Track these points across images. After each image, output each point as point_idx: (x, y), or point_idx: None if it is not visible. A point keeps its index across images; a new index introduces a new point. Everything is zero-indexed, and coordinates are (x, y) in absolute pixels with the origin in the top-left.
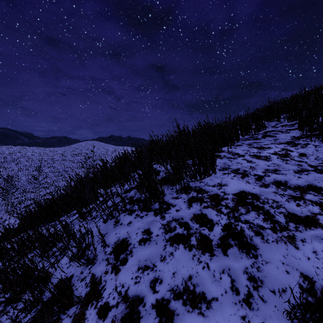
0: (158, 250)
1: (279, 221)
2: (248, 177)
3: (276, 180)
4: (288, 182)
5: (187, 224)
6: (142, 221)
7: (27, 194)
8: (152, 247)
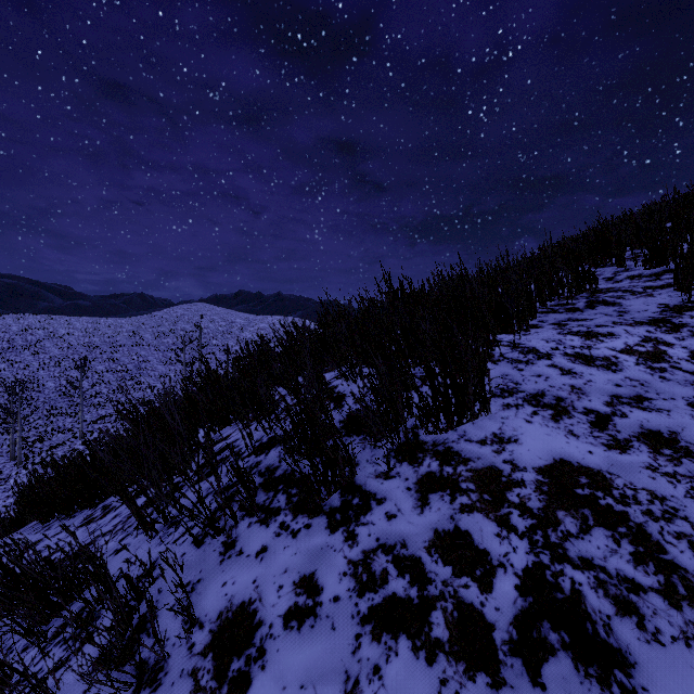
0: (337, 653)
1: (682, 566)
2: (569, 417)
3: (646, 430)
4: (681, 436)
5: (418, 564)
6: (294, 546)
7: (56, 418)
8: (320, 638)
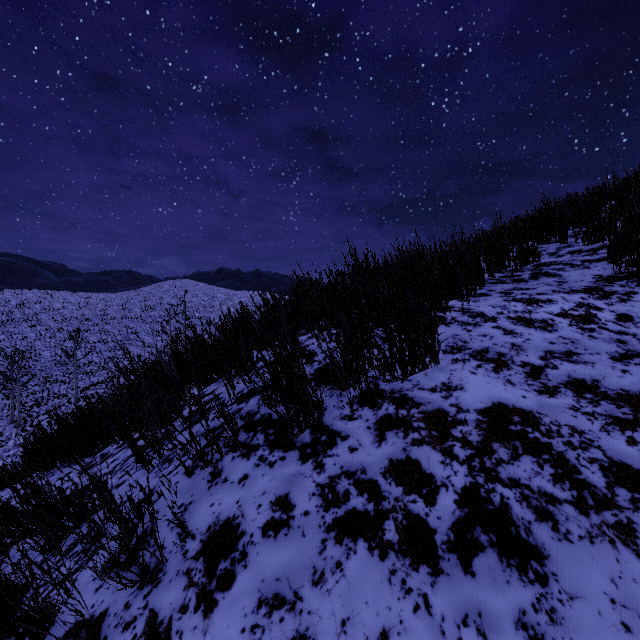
0: (306, 553)
1: (592, 484)
2: (508, 369)
3: (573, 379)
4: (602, 383)
5: (375, 485)
6: (271, 474)
7: (52, 385)
8: (293, 543)
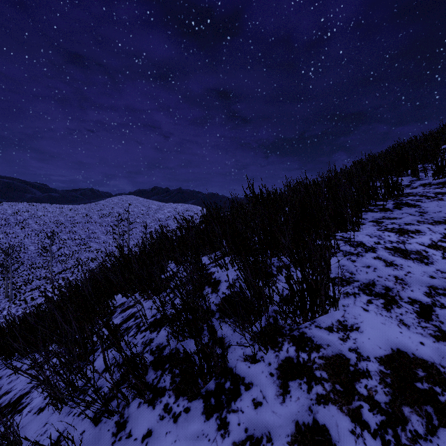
0: None
1: None
2: (398, 307)
3: None
4: None
5: None
6: (175, 433)
7: (35, 270)
8: None
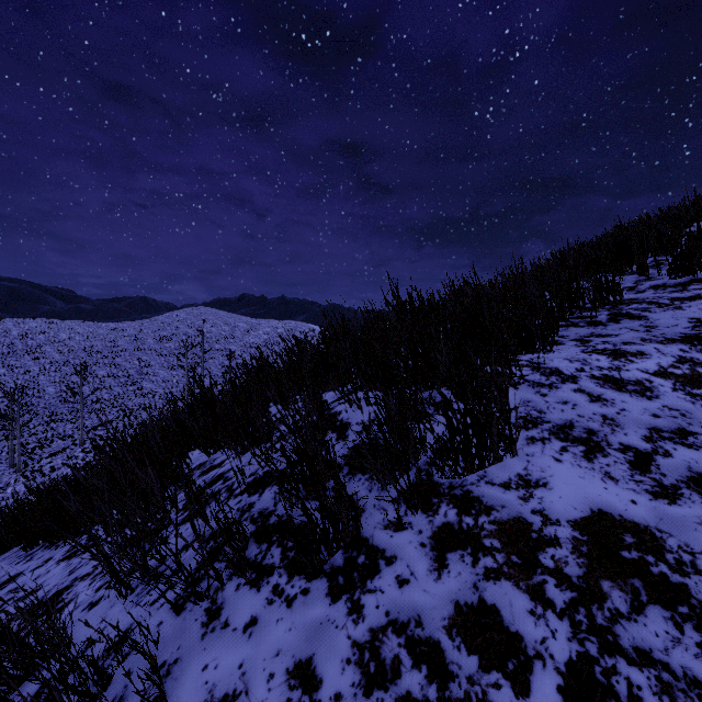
0: None
1: None
2: (604, 456)
3: (696, 474)
4: None
5: (437, 650)
6: (289, 619)
7: (57, 424)
8: None
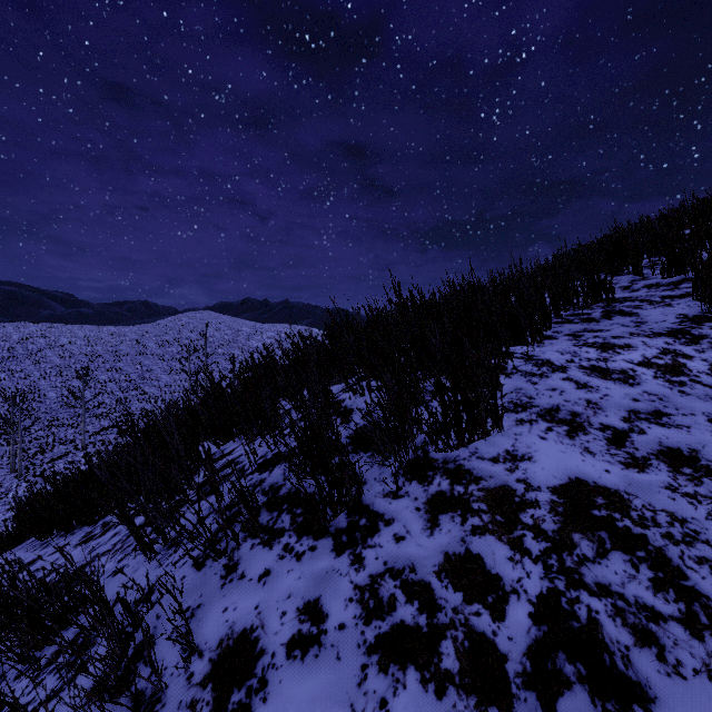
0: (342, 685)
1: (704, 594)
2: (585, 434)
3: (665, 447)
4: (702, 453)
5: (428, 589)
6: (299, 570)
7: (58, 429)
8: (324, 669)
